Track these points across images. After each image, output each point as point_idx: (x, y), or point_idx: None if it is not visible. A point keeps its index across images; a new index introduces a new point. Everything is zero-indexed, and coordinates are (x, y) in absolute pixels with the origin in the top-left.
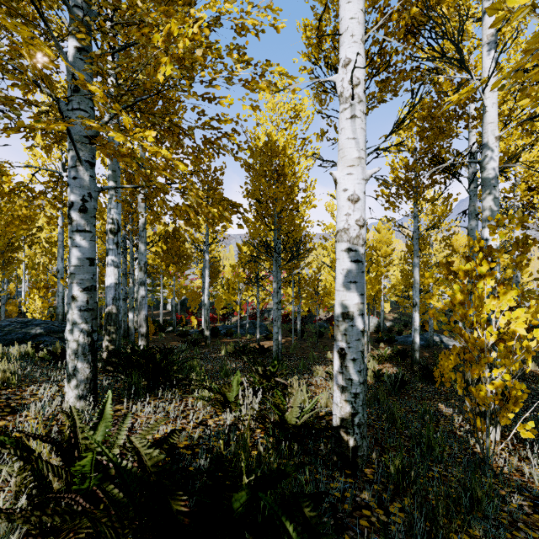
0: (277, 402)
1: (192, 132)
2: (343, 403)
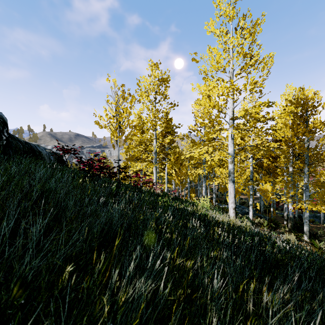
0: None
1: None
2: None
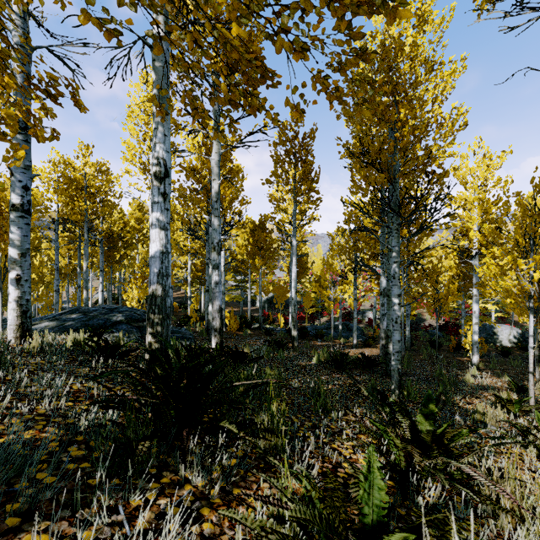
0: None
1: None
2: None
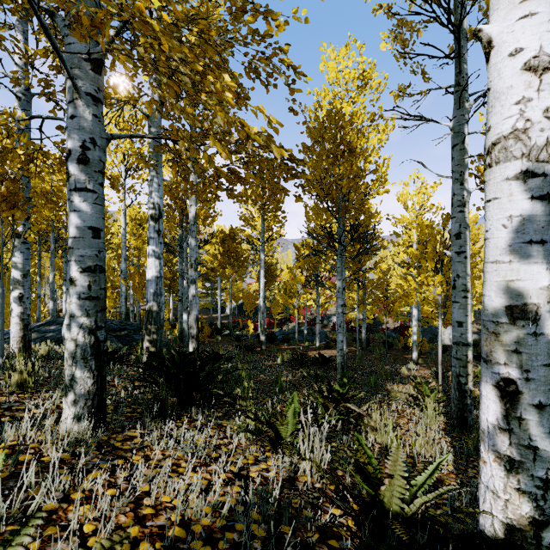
0: (361, 460)
1: (230, 53)
2: (511, 495)
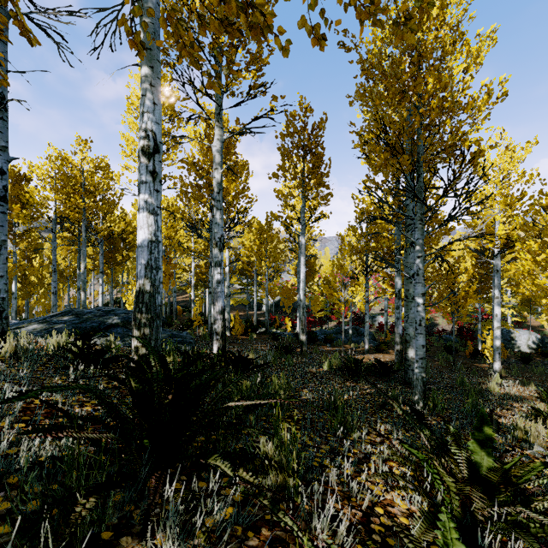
0: None
1: None
2: None
